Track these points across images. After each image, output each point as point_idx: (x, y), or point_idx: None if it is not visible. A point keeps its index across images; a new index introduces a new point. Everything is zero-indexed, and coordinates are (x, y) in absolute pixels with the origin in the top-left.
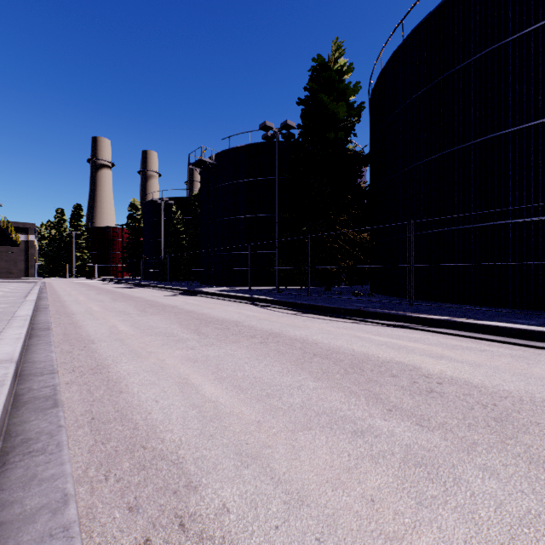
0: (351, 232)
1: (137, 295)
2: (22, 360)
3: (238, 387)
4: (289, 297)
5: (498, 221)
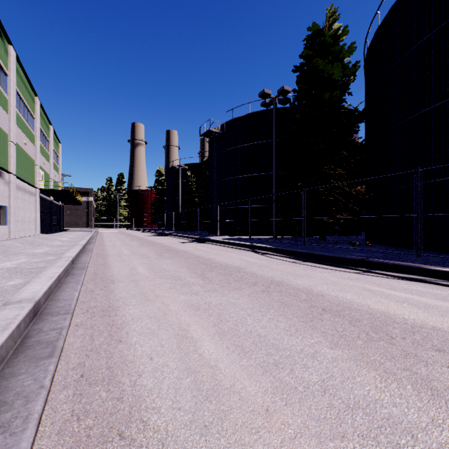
0: (346, 185)
1: (159, 241)
2: (50, 297)
3: (239, 348)
4: (286, 246)
5: None
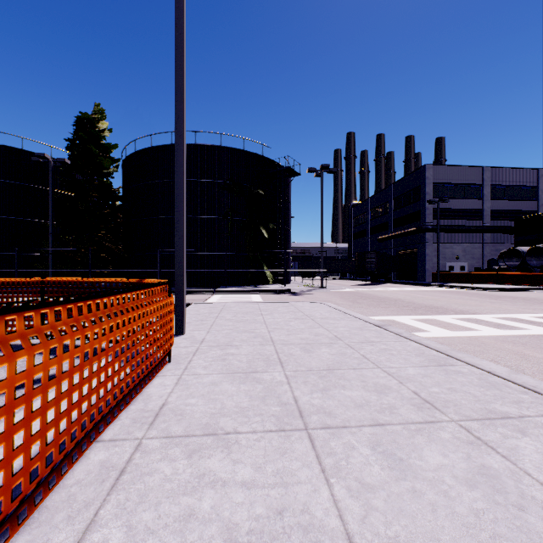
0: (112, 246)
1: None
2: None
3: None
4: None
5: (193, 252)
